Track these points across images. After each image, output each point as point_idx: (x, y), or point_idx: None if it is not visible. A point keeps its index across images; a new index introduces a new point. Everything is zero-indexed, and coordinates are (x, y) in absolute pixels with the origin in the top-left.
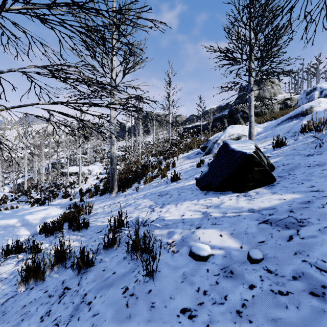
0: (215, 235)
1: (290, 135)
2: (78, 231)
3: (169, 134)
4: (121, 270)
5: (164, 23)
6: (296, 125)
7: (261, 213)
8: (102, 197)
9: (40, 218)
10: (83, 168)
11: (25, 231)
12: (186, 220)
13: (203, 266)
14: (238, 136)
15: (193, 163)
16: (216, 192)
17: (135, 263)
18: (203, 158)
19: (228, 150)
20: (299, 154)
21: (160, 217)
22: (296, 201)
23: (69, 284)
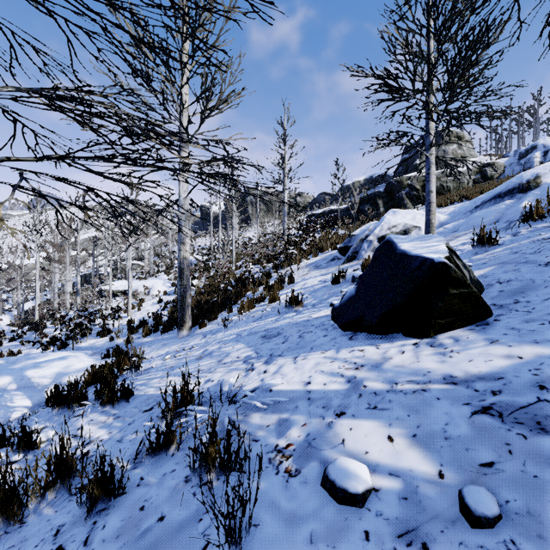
0: (378, 437)
1: (503, 227)
2: (111, 405)
3: (284, 225)
4: (176, 511)
5: (271, 4)
6: (512, 209)
7: (473, 388)
8: (165, 337)
9: (53, 376)
10: (137, 284)
11: (23, 400)
12: (314, 394)
13: (355, 522)
14: (405, 229)
15: (325, 277)
16: (372, 334)
17: (206, 495)
18: (342, 267)
19: (395, 255)
20: (527, 262)
21: (264, 386)
22: (548, 363)
23: (68, 540)
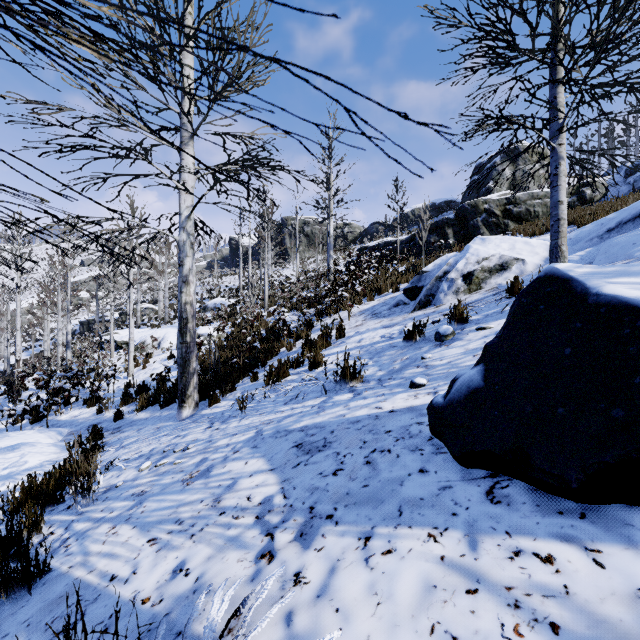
0: None
1: None
2: None
3: (330, 260)
4: None
5: None
6: None
7: None
8: (163, 414)
9: None
10: (146, 334)
11: None
12: None
13: None
14: (501, 262)
15: (390, 330)
16: (546, 494)
17: None
18: (413, 315)
19: (588, 307)
20: None
21: None
22: None
23: None
